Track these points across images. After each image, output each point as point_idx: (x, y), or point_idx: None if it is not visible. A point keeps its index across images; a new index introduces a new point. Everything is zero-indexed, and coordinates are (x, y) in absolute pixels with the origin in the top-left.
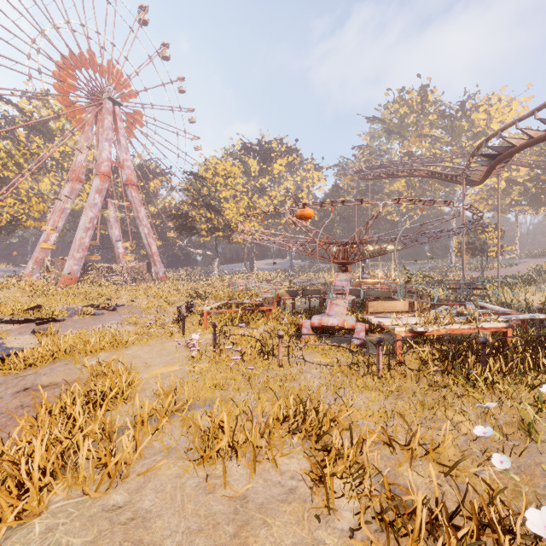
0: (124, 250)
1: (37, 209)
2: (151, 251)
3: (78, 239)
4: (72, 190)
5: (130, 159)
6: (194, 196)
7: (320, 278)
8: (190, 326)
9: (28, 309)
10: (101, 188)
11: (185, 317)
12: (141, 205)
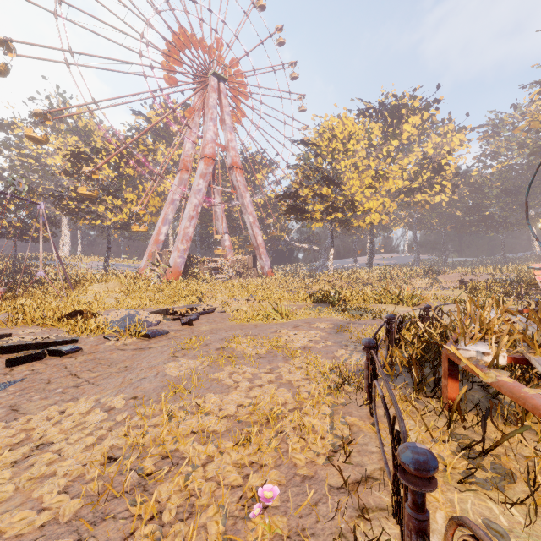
0: (230, 243)
1: (153, 204)
2: (256, 242)
3: (182, 229)
4: (180, 181)
5: (234, 140)
6: (305, 172)
7: (482, 274)
8: None
9: (66, 315)
10: (206, 173)
11: None
12: (245, 190)
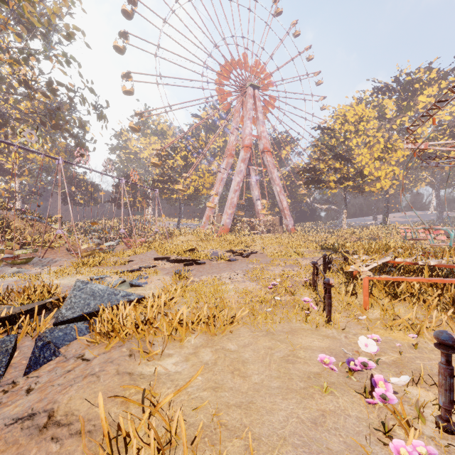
0: (261, 207)
1: (208, 181)
2: (282, 206)
3: (229, 199)
4: (227, 164)
5: (265, 131)
6: (321, 150)
7: None
8: (335, 297)
9: (187, 251)
10: (245, 158)
11: (331, 286)
12: (274, 167)
